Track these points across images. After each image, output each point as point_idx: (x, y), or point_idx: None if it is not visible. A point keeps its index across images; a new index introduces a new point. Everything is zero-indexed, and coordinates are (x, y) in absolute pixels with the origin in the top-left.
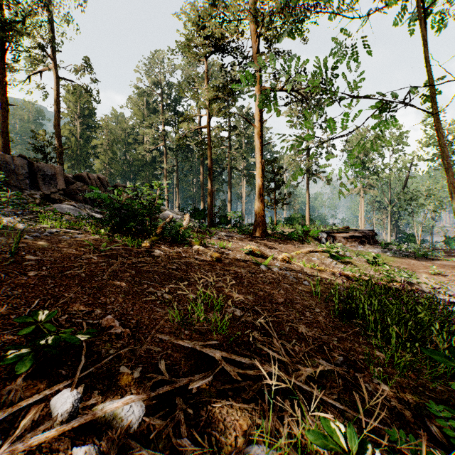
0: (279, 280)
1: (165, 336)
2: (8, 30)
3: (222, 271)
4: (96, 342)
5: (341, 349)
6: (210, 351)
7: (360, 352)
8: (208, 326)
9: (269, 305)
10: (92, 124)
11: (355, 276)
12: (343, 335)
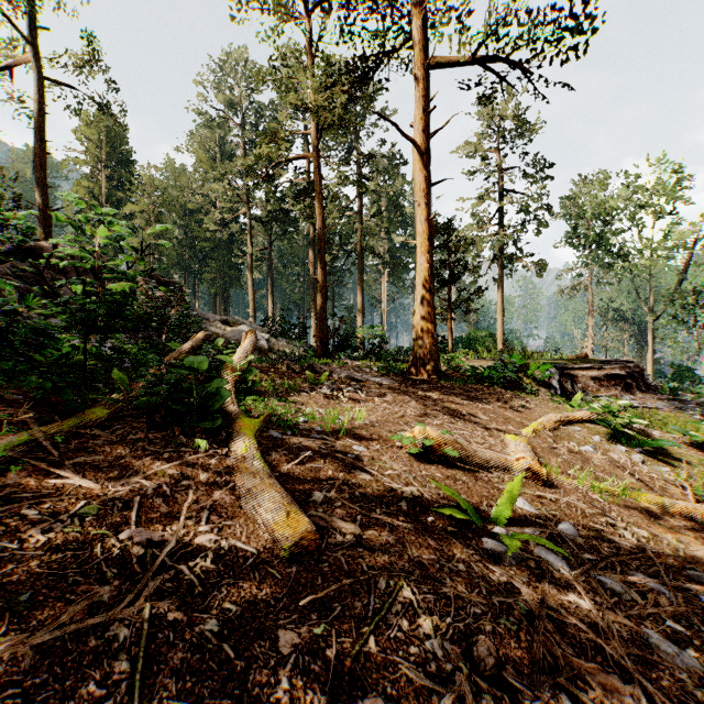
0: None
1: None
2: None
3: None
4: None
5: None
6: None
7: None
8: None
9: None
10: (128, 178)
11: None
12: None
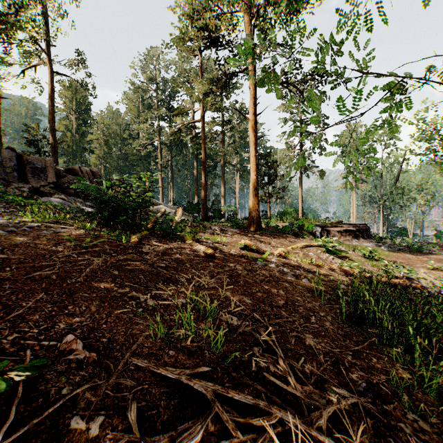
0: (277, 278)
1: (142, 361)
2: (2, 24)
3: (216, 268)
4: (46, 375)
5: (358, 367)
6: (200, 385)
7: (381, 370)
8: (199, 342)
9: (269, 309)
10: (88, 119)
11: (354, 272)
12: (358, 347)
